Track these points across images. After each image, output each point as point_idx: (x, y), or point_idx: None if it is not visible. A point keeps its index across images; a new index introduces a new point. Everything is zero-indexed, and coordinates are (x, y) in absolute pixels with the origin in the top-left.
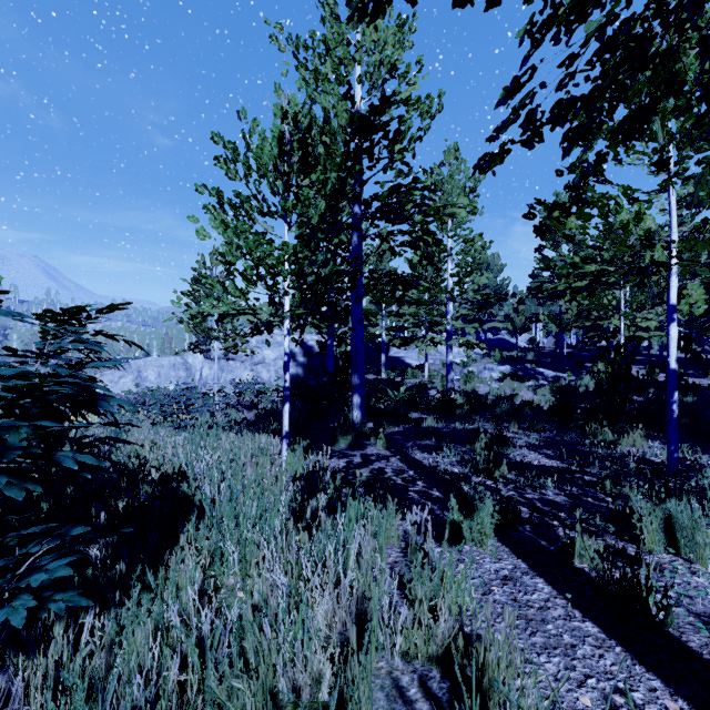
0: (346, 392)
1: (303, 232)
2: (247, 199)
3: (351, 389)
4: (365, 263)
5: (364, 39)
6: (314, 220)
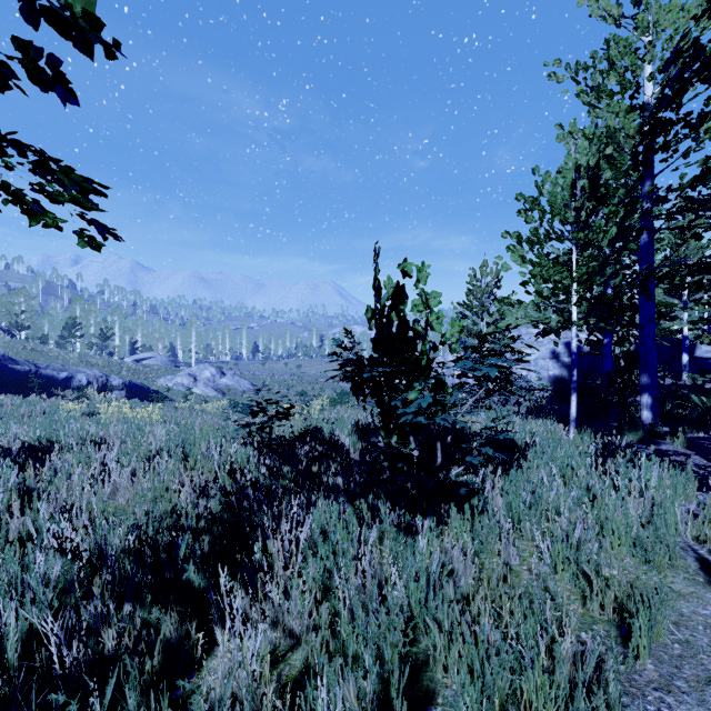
0: (630, 394)
1: (592, 252)
2: (535, 230)
3: (636, 392)
4: (656, 250)
5: (656, 38)
6: (604, 242)
